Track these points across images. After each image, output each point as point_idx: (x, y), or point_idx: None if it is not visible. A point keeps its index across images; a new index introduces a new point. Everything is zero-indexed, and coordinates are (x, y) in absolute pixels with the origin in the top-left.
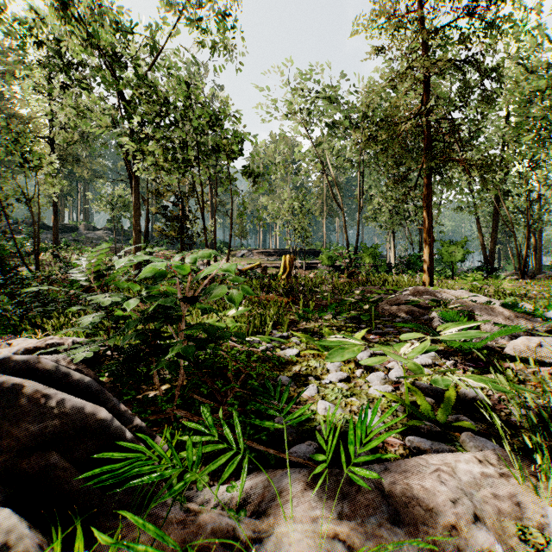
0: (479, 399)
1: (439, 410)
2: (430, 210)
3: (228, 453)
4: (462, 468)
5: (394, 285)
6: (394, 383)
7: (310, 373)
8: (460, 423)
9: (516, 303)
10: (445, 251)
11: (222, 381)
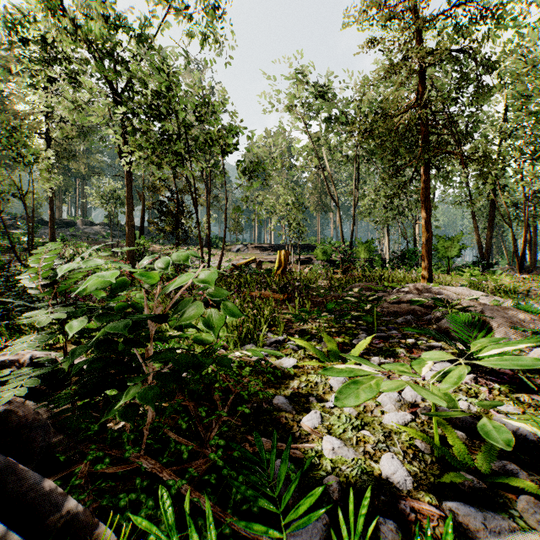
0: (522, 434)
1: (478, 453)
2: (429, 204)
3: None
4: None
5: (391, 280)
6: (410, 406)
7: (310, 392)
8: (516, 484)
9: (529, 303)
10: (441, 246)
11: (206, 408)
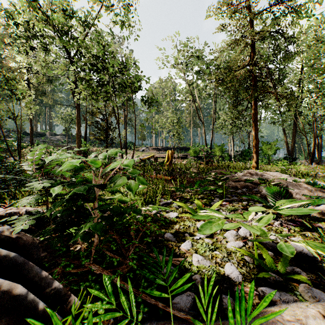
0: (305, 253)
1: (279, 262)
2: (257, 123)
3: (125, 320)
4: (311, 324)
5: (234, 168)
6: (243, 238)
7: (185, 231)
8: (298, 277)
9: (314, 181)
10: (264, 148)
11: (126, 239)
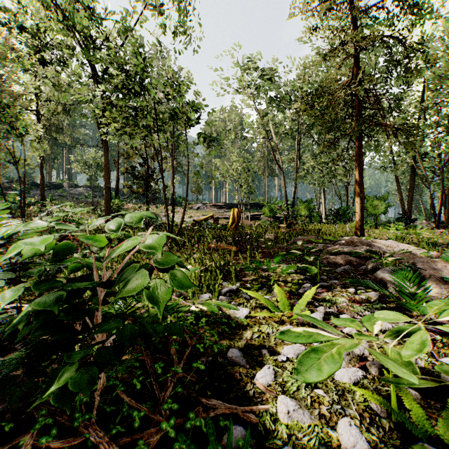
0: None
1: (437, 419)
2: (362, 169)
3: None
4: None
5: (328, 234)
6: (359, 359)
7: (262, 343)
8: None
9: None
10: (370, 205)
11: (162, 364)
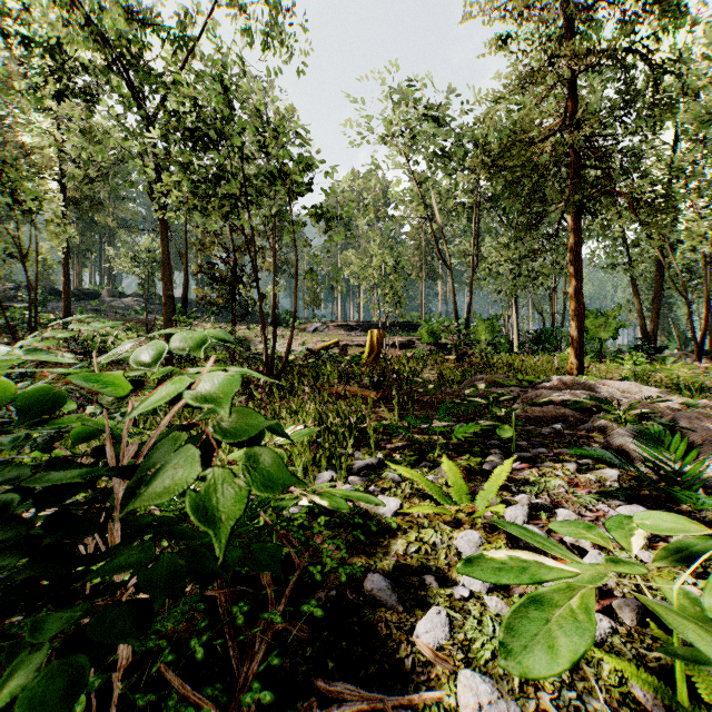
0: None
1: None
2: (580, 265)
3: None
4: None
5: (524, 371)
6: (599, 594)
7: (425, 562)
8: None
9: None
10: (590, 324)
11: (245, 606)
